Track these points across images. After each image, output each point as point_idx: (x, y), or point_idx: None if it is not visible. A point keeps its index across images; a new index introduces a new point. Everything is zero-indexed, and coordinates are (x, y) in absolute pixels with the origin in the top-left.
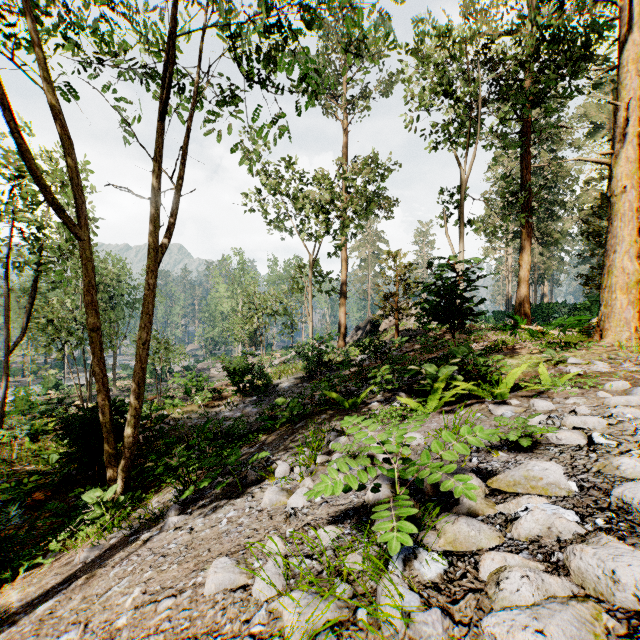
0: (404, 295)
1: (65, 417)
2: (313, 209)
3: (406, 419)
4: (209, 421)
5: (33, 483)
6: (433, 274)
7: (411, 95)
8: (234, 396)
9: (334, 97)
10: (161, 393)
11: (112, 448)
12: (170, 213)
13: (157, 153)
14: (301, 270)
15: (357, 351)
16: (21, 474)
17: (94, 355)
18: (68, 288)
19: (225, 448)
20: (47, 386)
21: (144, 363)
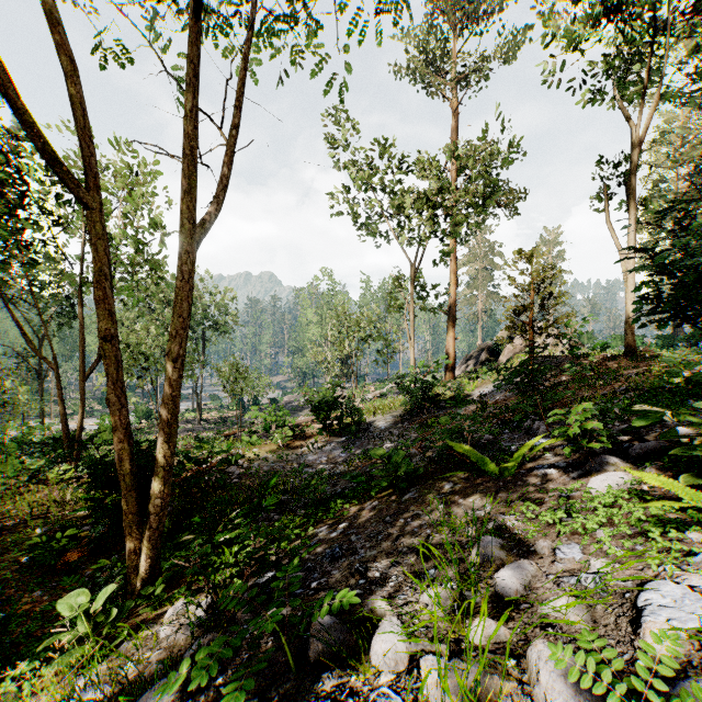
0: (541, 309)
1: (87, 461)
2: (416, 204)
3: (685, 533)
4: (274, 476)
5: (68, 538)
6: (669, 231)
7: (555, 31)
8: (320, 435)
9: (440, 72)
10: (246, 427)
11: (133, 512)
12: (222, 178)
13: (194, 75)
14: (400, 283)
15: (473, 384)
16: (68, 521)
17: (109, 376)
18: (154, 313)
19: (282, 540)
20: (138, 415)
21: (176, 389)
